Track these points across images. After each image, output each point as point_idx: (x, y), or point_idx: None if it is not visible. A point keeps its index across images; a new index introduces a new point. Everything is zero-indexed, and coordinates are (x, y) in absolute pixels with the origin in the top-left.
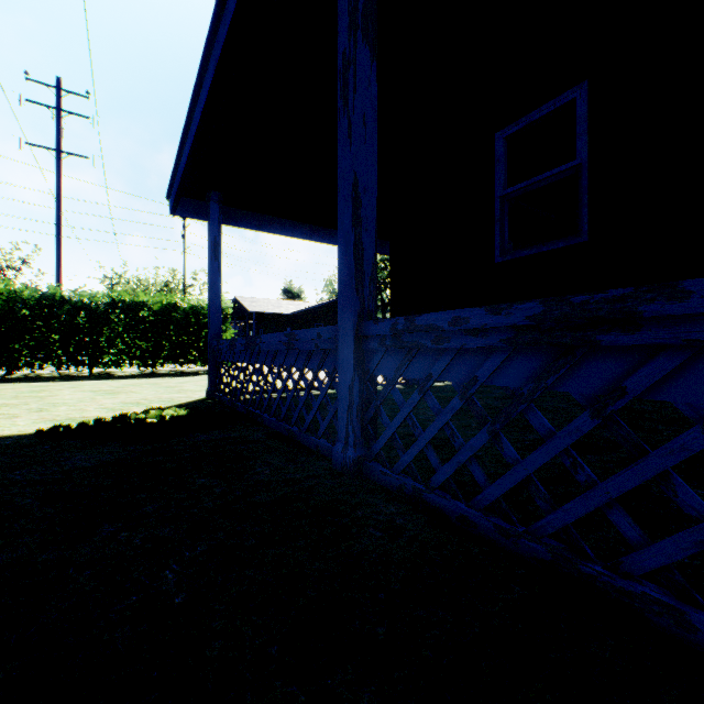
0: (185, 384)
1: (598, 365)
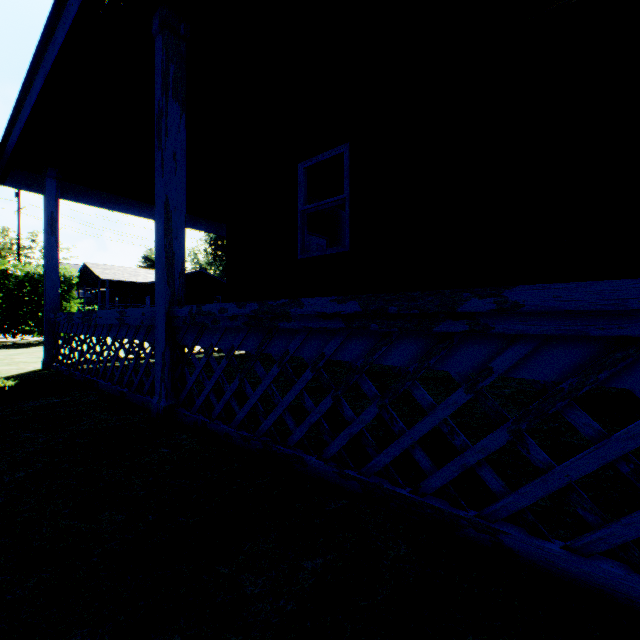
0: (17, 356)
1: (281, 339)
